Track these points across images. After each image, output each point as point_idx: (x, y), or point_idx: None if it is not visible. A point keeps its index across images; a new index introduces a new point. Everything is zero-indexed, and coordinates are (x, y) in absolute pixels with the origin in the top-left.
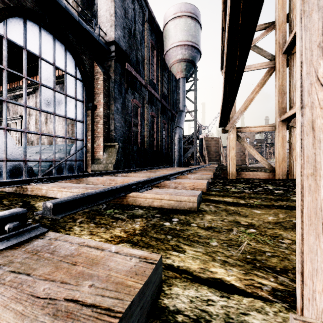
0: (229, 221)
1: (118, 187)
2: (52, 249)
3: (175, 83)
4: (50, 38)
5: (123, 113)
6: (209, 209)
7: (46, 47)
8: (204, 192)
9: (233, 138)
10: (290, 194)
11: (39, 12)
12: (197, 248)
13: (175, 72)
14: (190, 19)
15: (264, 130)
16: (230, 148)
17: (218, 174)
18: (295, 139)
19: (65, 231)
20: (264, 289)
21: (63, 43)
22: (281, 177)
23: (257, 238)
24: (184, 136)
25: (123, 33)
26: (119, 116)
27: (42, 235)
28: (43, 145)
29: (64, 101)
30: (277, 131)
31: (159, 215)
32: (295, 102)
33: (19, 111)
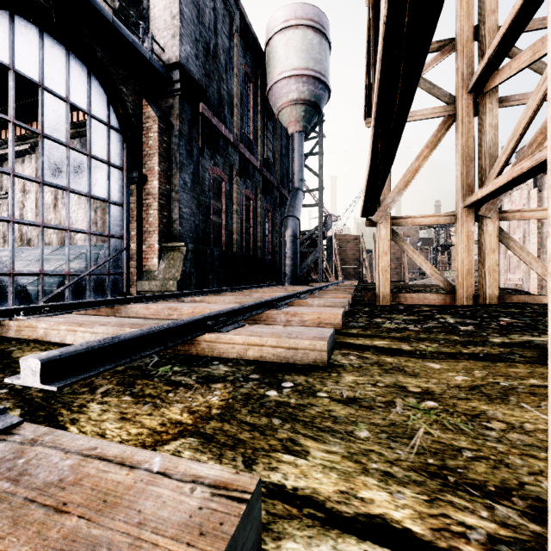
0: (387, 385)
1: (180, 324)
2: (19, 467)
3: (287, 141)
4: (61, 51)
5: (196, 190)
6: (349, 363)
7: (52, 68)
8: (338, 330)
9: (386, 236)
10: (487, 332)
11: (39, 3)
12: (331, 444)
13: (287, 122)
14: (312, 31)
15: (438, 222)
16: (381, 252)
17: (360, 297)
18: (488, 238)
19: (71, 414)
20: (472, 538)
21: (85, 62)
22: (465, 303)
23: (441, 421)
24: (301, 231)
25: (196, 50)
26: (188, 195)
27: (7, 432)
28: (50, 245)
29: (87, 166)
30: (459, 225)
31: (258, 375)
32: (490, 174)
33: (5, 185)
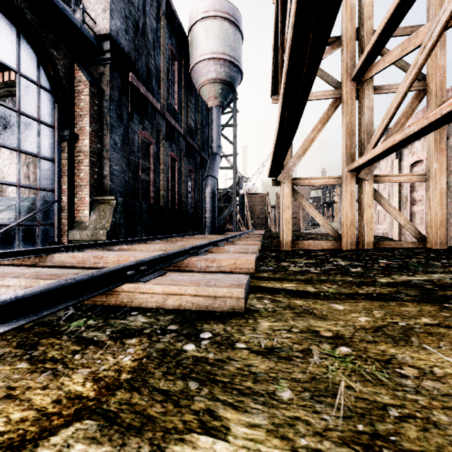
0: (301, 330)
1: (96, 276)
2: None
3: (207, 114)
4: None
5: (126, 150)
6: (264, 307)
7: None
8: (252, 274)
9: (289, 193)
10: (374, 273)
11: None
12: (253, 413)
13: (207, 97)
14: (228, 23)
15: (328, 183)
16: (284, 207)
17: (267, 244)
18: (366, 196)
19: None
20: None
21: (13, 22)
22: (349, 248)
23: (358, 370)
24: (219, 189)
25: (126, 26)
26: (118, 154)
27: None
28: None
29: (15, 122)
30: (344, 185)
31: (176, 326)
32: (368, 146)
33: None
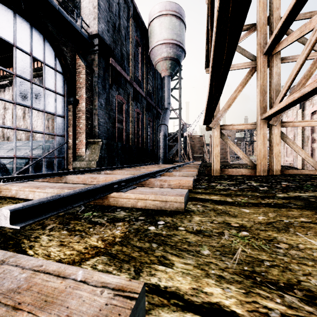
0: (219, 222)
1: (97, 187)
2: None
3: (160, 81)
4: (27, 25)
5: (107, 109)
6: (197, 209)
7: (21, 35)
8: (190, 190)
9: (217, 135)
10: (275, 191)
11: None
12: (187, 259)
13: (160, 70)
14: (175, 18)
15: (246, 128)
16: (214, 145)
17: (202, 171)
18: (275, 137)
19: (29, 243)
20: (272, 316)
21: (41, 32)
22: (262, 174)
23: (251, 243)
24: (169, 133)
25: (107, 27)
26: (103, 112)
27: None
28: (21, 141)
29: (42, 94)
30: (258, 129)
31: (143, 217)
32: (276, 101)
33: None
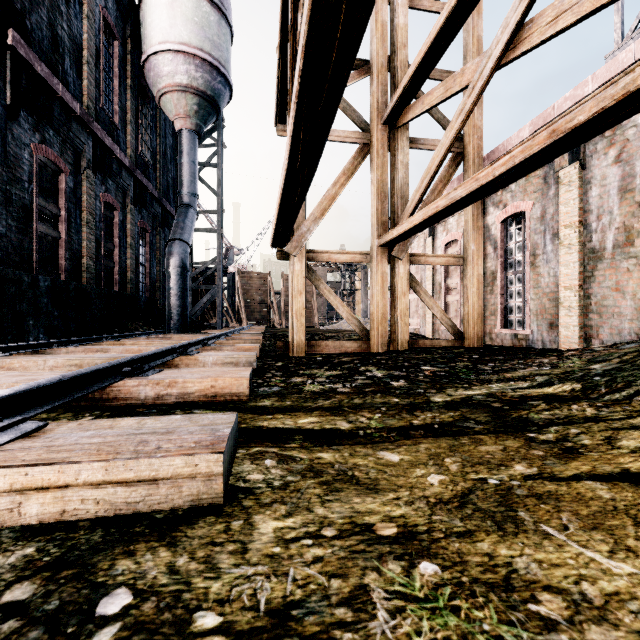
0: (341, 531)
1: None
2: None
3: (174, 142)
4: None
5: None
6: (265, 478)
7: None
8: (244, 403)
9: (301, 272)
10: (423, 388)
11: None
12: None
13: (173, 112)
14: (208, 4)
15: (354, 260)
16: (295, 291)
17: (269, 346)
18: (400, 281)
19: None
20: None
21: None
22: (380, 349)
23: (472, 634)
24: (194, 263)
25: None
26: None
27: None
28: None
29: None
30: (374, 265)
31: (33, 585)
32: (404, 213)
33: None
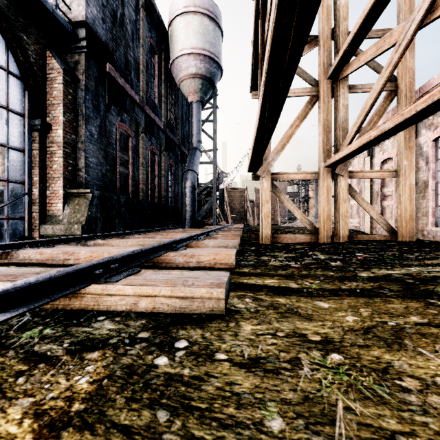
0: (287, 334)
1: (55, 277)
2: None
3: (187, 109)
4: None
5: (103, 142)
6: (246, 307)
7: None
8: (232, 269)
9: (268, 187)
10: (353, 267)
11: None
12: None
13: (187, 92)
14: (208, 19)
15: (306, 178)
16: (264, 201)
17: (246, 237)
18: (342, 191)
19: None
20: None
21: None
22: (326, 241)
23: (355, 384)
24: (199, 184)
25: (103, 14)
26: (94, 146)
27: None
28: None
29: None
30: (321, 181)
31: (148, 333)
32: (344, 142)
33: None
